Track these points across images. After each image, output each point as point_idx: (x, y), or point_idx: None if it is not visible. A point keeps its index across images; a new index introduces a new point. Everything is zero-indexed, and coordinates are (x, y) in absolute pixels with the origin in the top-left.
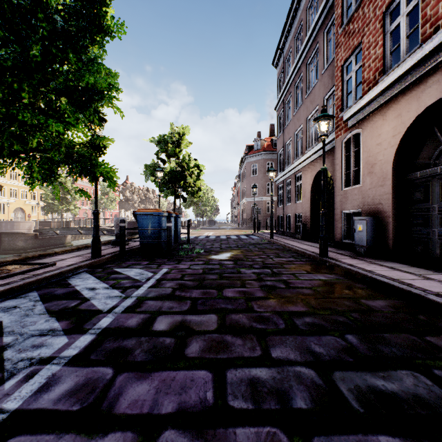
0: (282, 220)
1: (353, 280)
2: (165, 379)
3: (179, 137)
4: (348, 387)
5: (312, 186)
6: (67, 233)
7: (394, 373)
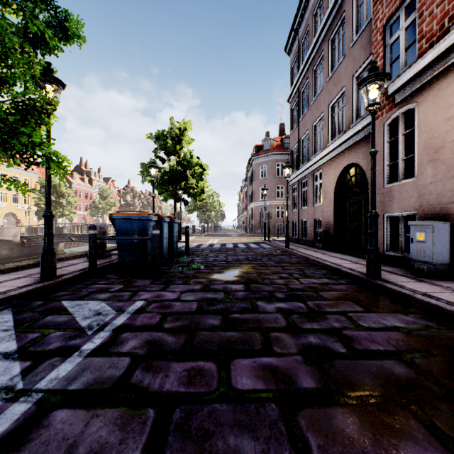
0: (297, 226)
1: None
2: None
3: (180, 132)
4: None
5: (336, 185)
6: (57, 240)
7: None
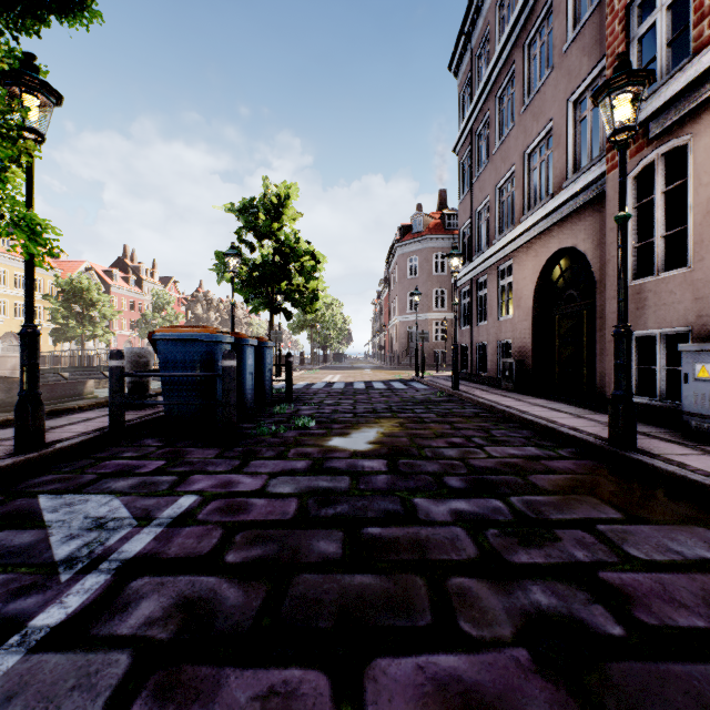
0: (469, 354)
1: None
2: None
3: (280, 202)
4: None
5: (537, 286)
6: (82, 376)
7: None
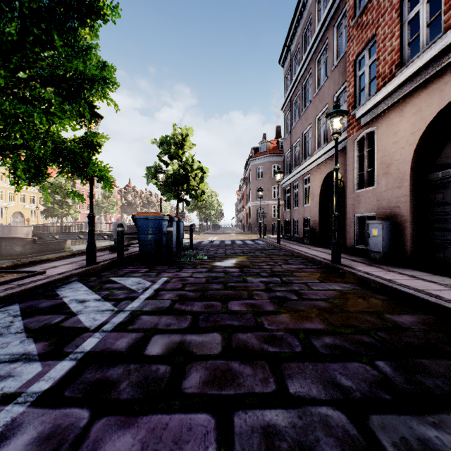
0: (289, 225)
1: (372, 290)
2: (155, 427)
3: (182, 138)
4: (392, 440)
5: (321, 189)
6: (66, 237)
7: (446, 418)
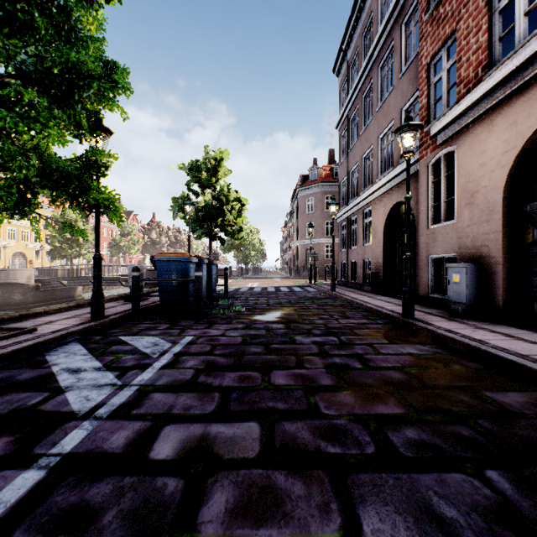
0: (346, 268)
1: (459, 354)
2: None
3: (216, 163)
4: None
5: (385, 224)
6: (76, 283)
7: None
